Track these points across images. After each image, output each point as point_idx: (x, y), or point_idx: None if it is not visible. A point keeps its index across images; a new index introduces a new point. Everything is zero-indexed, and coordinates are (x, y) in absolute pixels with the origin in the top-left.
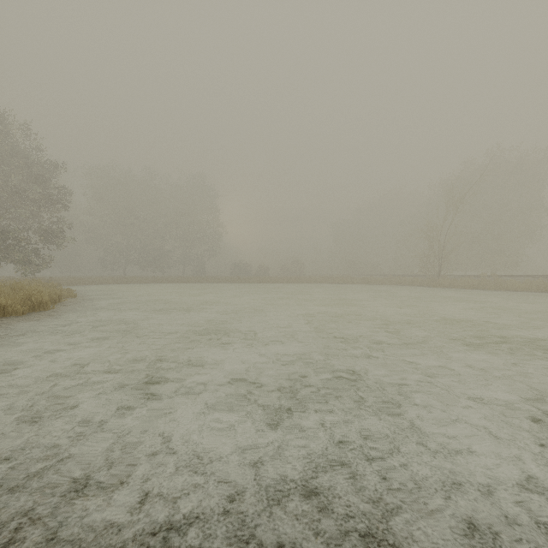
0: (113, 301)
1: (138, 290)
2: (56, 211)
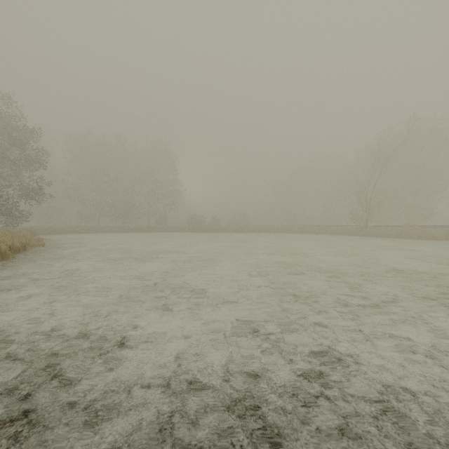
0: (76, 250)
1: (105, 239)
2: (34, 169)
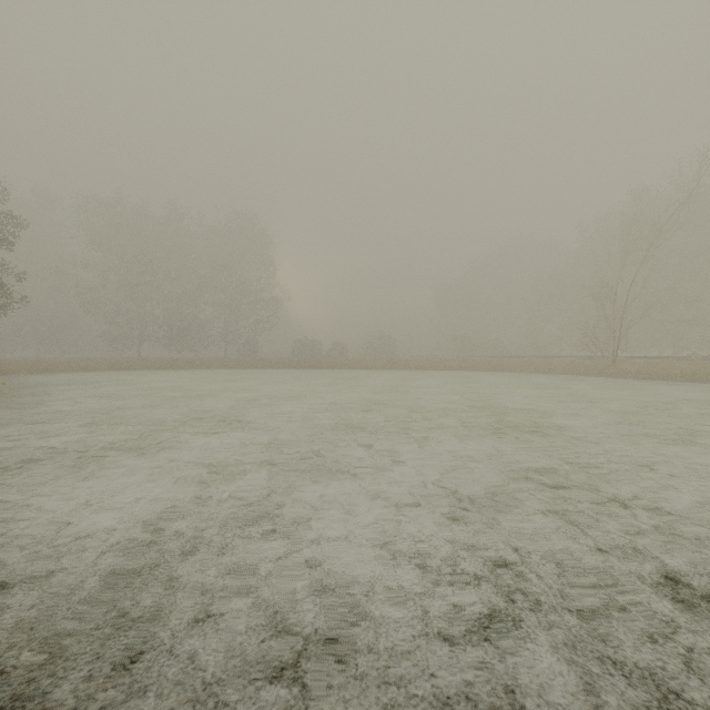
0: None
1: (121, 383)
2: None
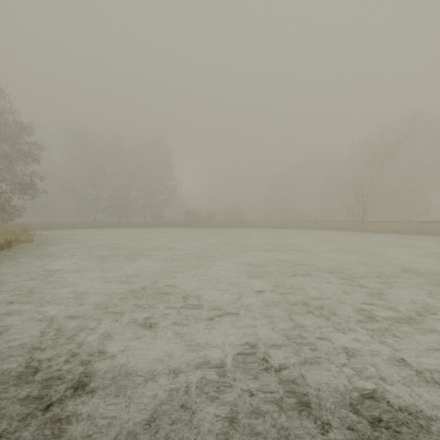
0: (64, 246)
1: (98, 234)
2: (26, 164)
